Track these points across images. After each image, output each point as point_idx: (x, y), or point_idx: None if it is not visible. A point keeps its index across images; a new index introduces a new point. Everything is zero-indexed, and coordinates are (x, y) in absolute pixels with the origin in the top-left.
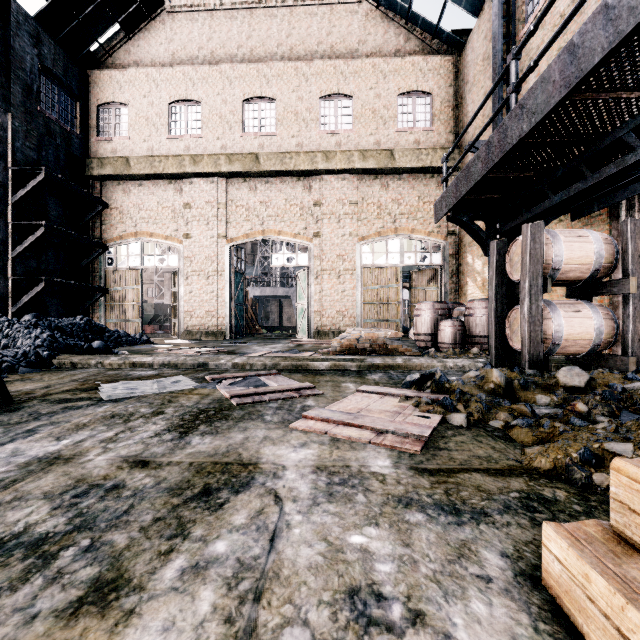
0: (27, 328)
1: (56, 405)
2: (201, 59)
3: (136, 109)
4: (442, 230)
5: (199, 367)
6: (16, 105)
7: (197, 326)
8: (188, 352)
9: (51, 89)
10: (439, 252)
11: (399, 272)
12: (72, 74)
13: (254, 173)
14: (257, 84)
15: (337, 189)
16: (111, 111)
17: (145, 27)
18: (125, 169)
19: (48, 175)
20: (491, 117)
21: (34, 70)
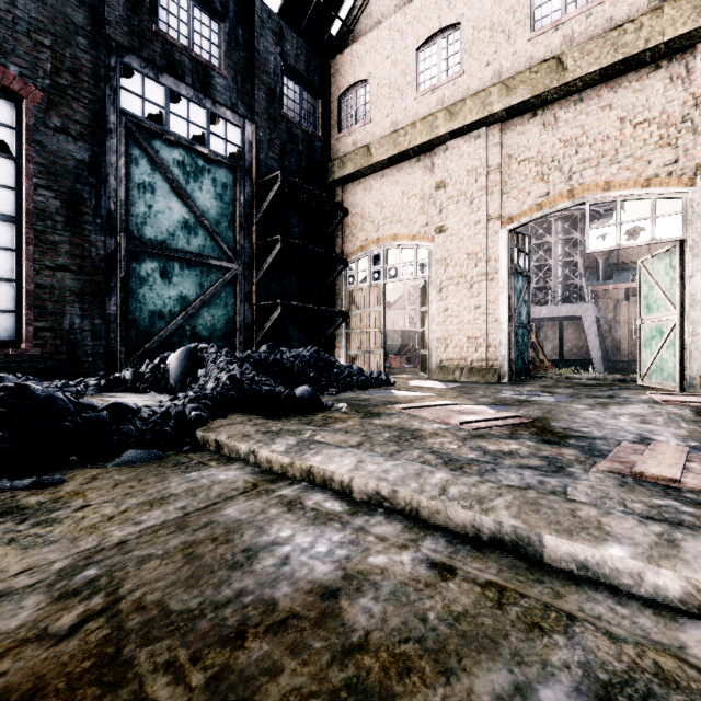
0: (229, 363)
1: None
2: None
3: (377, 79)
4: None
5: (497, 544)
6: (260, 113)
7: (454, 360)
8: (445, 420)
9: (294, 90)
10: None
11: None
12: (314, 68)
13: (553, 93)
14: None
15: None
16: (352, 97)
17: None
18: (365, 161)
19: (284, 180)
20: None
21: (277, 71)
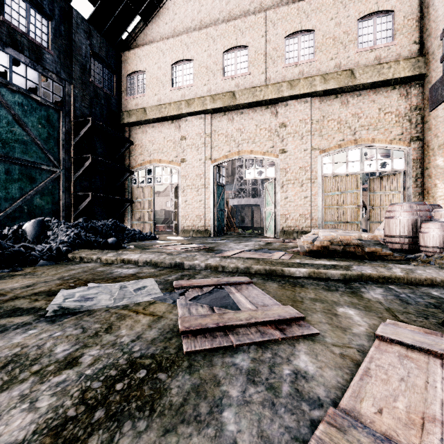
0: (68, 228)
1: None
2: (193, 28)
3: (150, 73)
4: (404, 137)
5: (175, 266)
6: (76, 79)
7: (190, 226)
8: (176, 248)
9: (98, 67)
10: (401, 158)
11: (359, 179)
12: (111, 56)
13: (231, 107)
14: (234, 37)
15: (300, 111)
16: (135, 78)
17: (156, 14)
18: (143, 116)
19: (93, 123)
20: None
21: (87, 55)
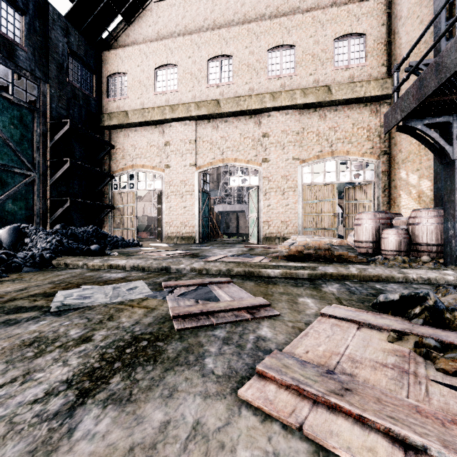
0: (47, 235)
1: (0, 317)
2: (177, 33)
3: (132, 76)
4: (375, 151)
5: (162, 270)
6: (52, 78)
7: (174, 233)
8: (161, 254)
9: (76, 66)
10: (372, 170)
11: (335, 188)
12: (90, 55)
13: (216, 115)
14: (218, 46)
15: (282, 122)
16: (116, 79)
17: (139, 16)
18: (125, 120)
19: (72, 125)
20: None
21: (64, 53)
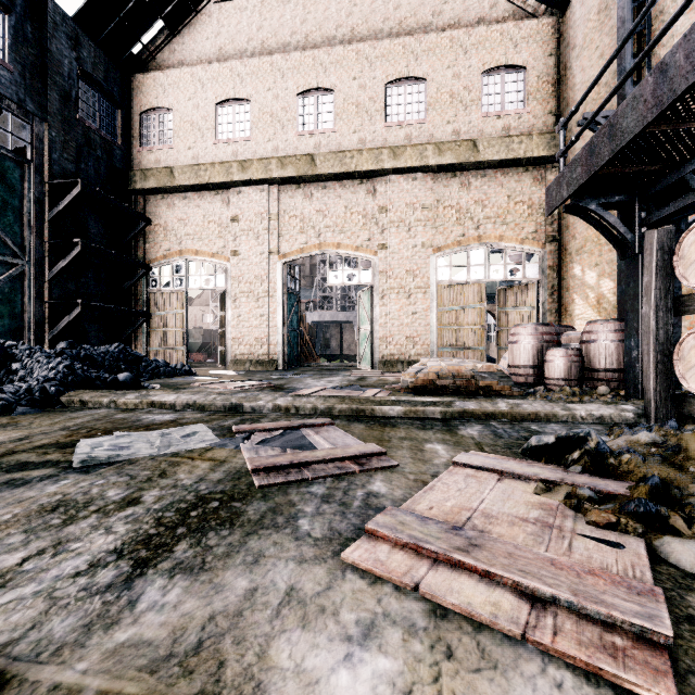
0: (48, 357)
1: None
2: (250, 52)
3: (180, 113)
4: (539, 236)
5: (231, 409)
6: (53, 113)
7: (246, 355)
8: (227, 387)
9: (91, 96)
10: (535, 263)
11: (483, 289)
12: (114, 79)
13: (309, 177)
14: (313, 74)
15: (407, 191)
16: (155, 118)
17: (190, 22)
18: (169, 181)
19: (85, 188)
20: (660, 32)
21: (72, 75)
